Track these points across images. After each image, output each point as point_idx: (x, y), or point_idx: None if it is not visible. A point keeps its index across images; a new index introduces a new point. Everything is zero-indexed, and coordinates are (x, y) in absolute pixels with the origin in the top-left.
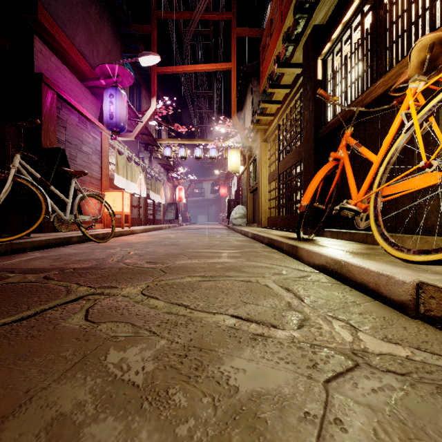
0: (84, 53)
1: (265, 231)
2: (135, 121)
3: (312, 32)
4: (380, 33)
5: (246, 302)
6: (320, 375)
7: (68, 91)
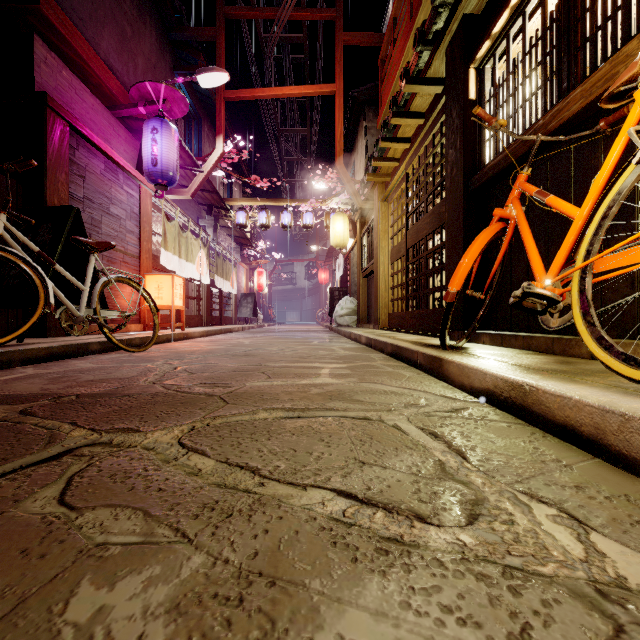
0: (114, 67)
1: (386, 334)
2: (192, 171)
3: (461, 26)
4: (575, 16)
5: (363, 462)
6: None
7: (89, 123)
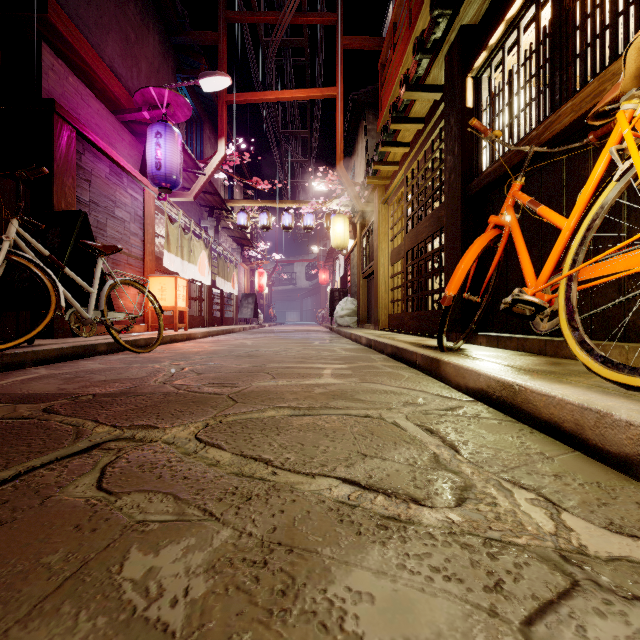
0: (118, 72)
1: (386, 335)
2: (195, 174)
3: (458, 36)
4: (567, 32)
5: (365, 455)
6: (511, 607)
7: (94, 128)
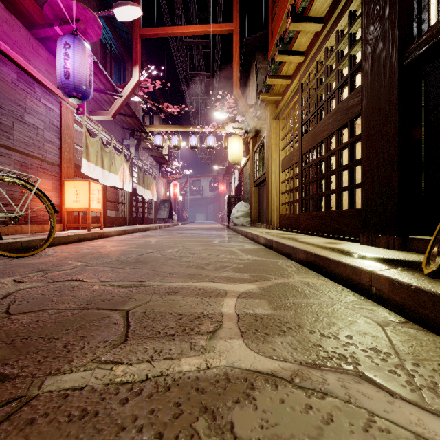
0: None
1: (283, 234)
2: (114, 97)
3: None
4: None
5: None
6: None
7: (2, 35)
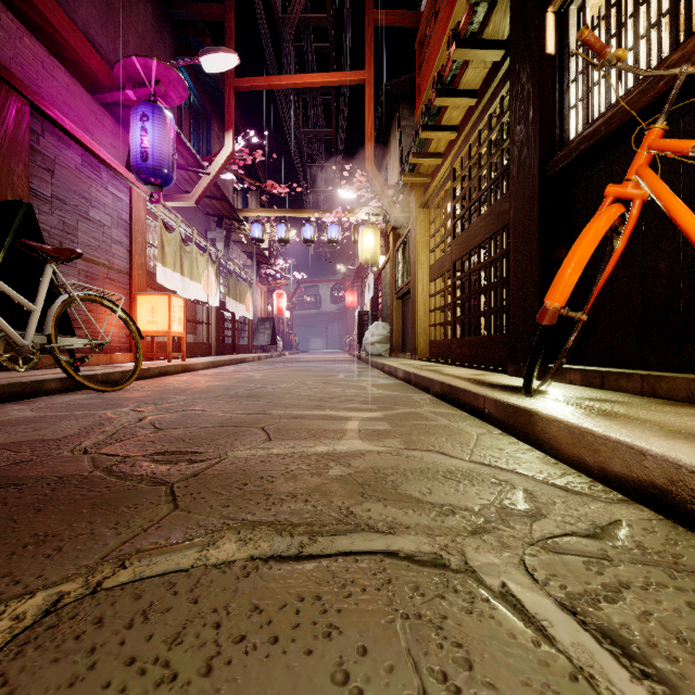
0: (96, 41)
1: (429, 366)
2: (197, 174)
3: None
4: None
5: None
6: None
7: (62, 107)
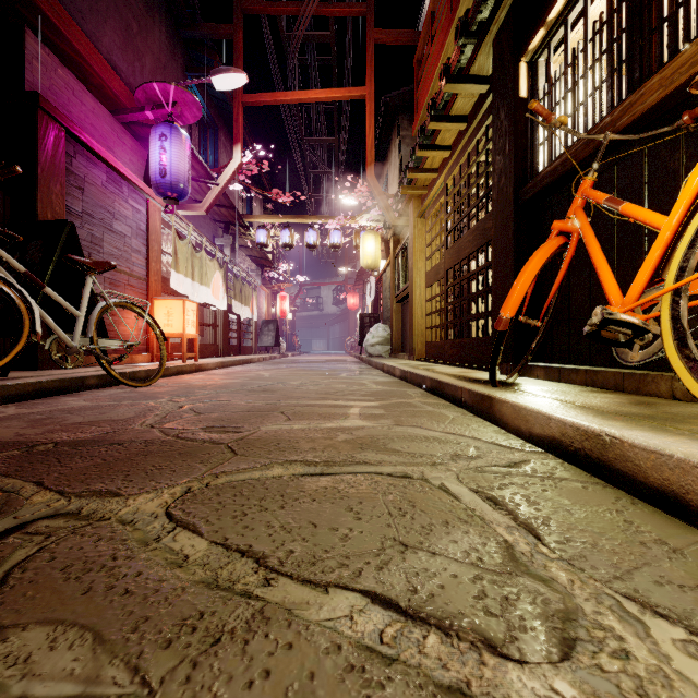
0: (118, 66)
1: (424, 365)
2: (207, 184)
3: (510, 13)
4: None
5: (404, 544)
6: None
7: (89, 128)
